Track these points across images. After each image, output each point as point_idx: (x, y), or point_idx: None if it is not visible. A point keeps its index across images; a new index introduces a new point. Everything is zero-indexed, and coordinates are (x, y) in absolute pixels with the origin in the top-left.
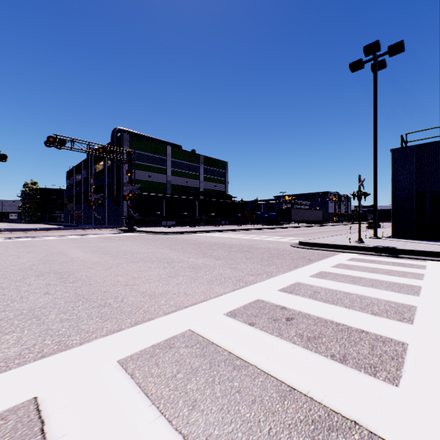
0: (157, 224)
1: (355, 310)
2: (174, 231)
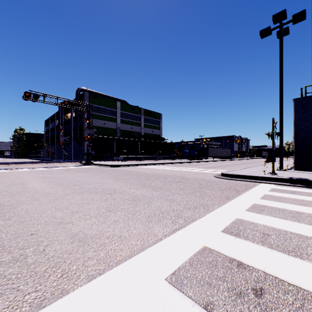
0: (110, 159)
1: None
2: (121, 164)
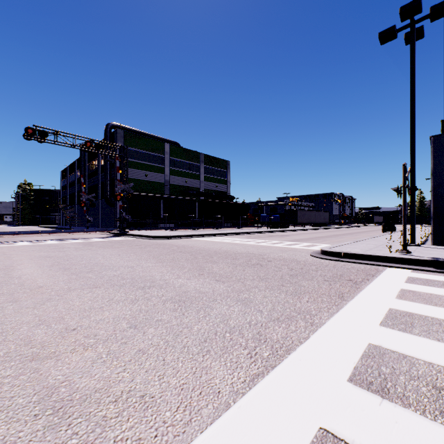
0: (154, 226)
1: None
2: (169, 235)
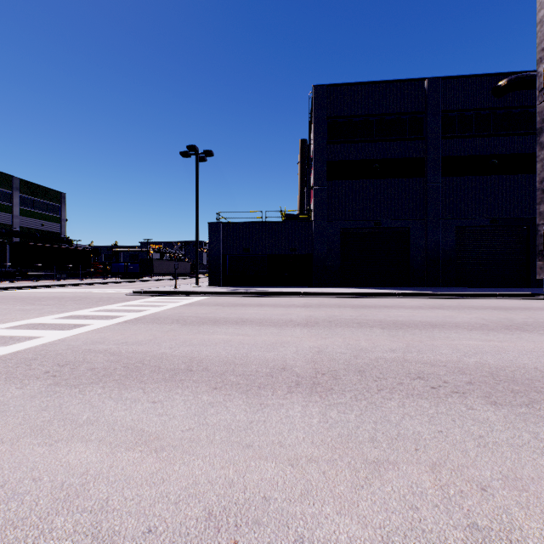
0: None
1: (122, 312)
2: None
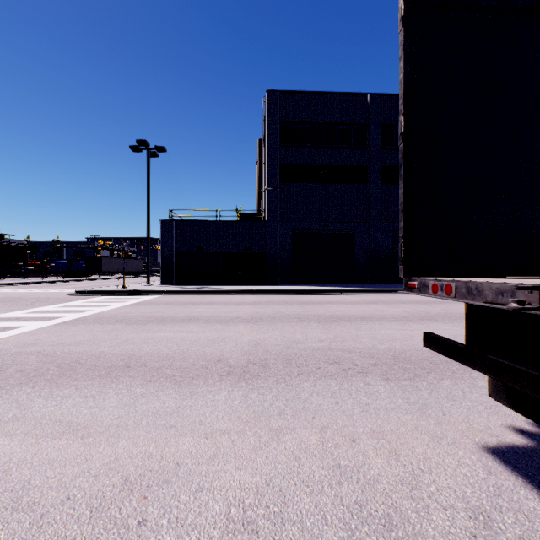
0: None
1: (61, 313)
2: None
